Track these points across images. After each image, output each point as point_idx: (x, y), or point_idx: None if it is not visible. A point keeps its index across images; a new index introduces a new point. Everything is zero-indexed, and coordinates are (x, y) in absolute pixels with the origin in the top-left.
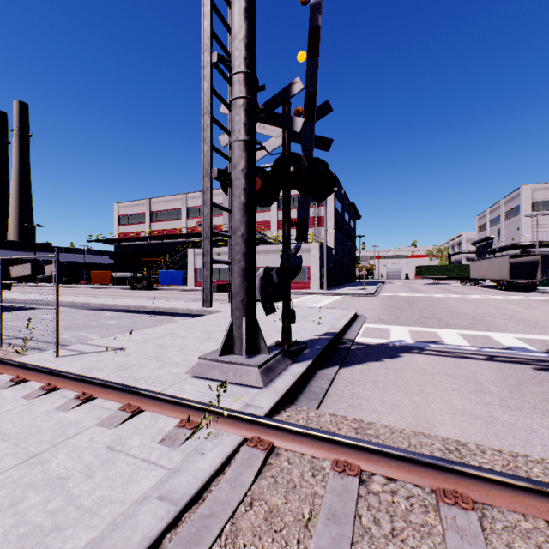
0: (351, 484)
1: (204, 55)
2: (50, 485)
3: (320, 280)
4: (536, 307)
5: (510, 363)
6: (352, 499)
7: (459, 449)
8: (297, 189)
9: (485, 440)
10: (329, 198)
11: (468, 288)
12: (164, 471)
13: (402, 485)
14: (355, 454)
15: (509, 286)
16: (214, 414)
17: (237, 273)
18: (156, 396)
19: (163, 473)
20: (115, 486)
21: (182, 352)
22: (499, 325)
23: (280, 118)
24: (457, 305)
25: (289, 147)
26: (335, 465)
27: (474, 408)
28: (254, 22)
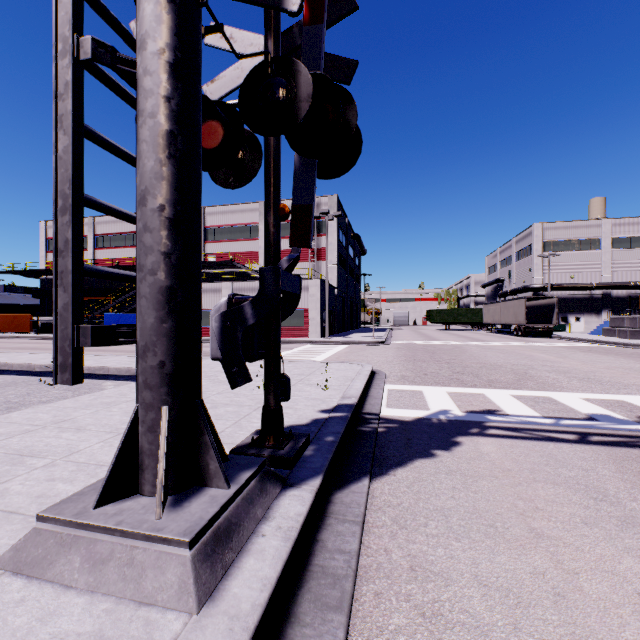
0: None
1: None
2: None
3: (321, 325)
4: (568, 355)
5: (618, 446)
6: None
7: None
8: (292, 143)
9: None
10: (331, 226)
11: (483, 334)
12: None
13: None
14: None
15: (525, 332)
16: None
17: (147, 298)
18: None
19: None
20: None
21: (49, 473)
22: (550, 381)
23: None
24: (485, 355)
25: None
26: None
27: None
28: None
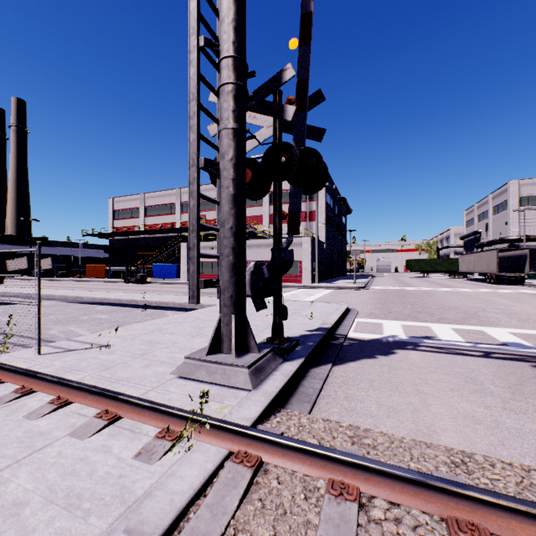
0: (349, 511)
1: (191, 38)
2: (3, 513)
3: (312, 273)
4: (526, 301)
5: (508, 360)
6: (351, 532)
7: (465, 462)
8: (288, 180)
9: (491, 449)
10: (321, 193)
11: (457, 282)
12: (136, 494)
13: (407, 511)
14: (353, 473)
15: (497, 280)
16: (197, 423)
17: (225, 268)
18: (135, 402)
19: (135, 496)
20: (78, 515)
21: (169, 350)
22: (492, 319)
23: (270, 107)
24: (448, 299)
25: (280, 137)
26: (331, 487)
27: (476, 411)
28: (243, 5)
